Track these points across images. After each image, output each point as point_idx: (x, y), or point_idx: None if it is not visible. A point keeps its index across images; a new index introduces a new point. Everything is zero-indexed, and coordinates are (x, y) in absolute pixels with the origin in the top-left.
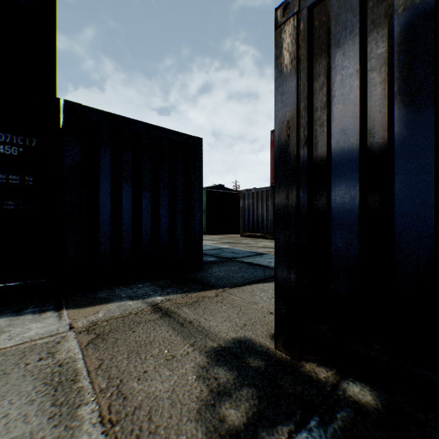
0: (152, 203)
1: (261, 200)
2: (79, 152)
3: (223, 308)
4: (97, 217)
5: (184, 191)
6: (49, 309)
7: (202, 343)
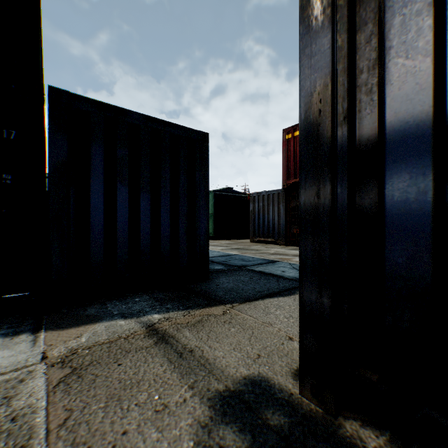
0: (152, 205)
1: (272, 203)
2: (67, 147)
3: (231, 330)
4: (88, 221)
5: (188, 192)
6: (25, 330)
7: (204, 385)
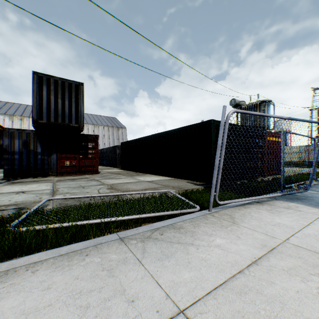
0: None
1: None
2: None
3: None
4: None
5: None
6: None
7: None
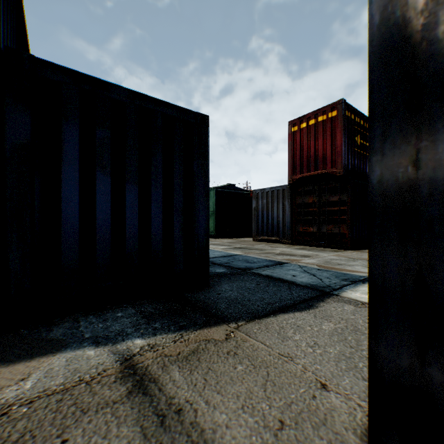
0: (140, 199)
1: (277, 200)
2: (30, 124)
3: (238, 369)
4: (59, 218)
5: (185, 183)
6: None
7: None
